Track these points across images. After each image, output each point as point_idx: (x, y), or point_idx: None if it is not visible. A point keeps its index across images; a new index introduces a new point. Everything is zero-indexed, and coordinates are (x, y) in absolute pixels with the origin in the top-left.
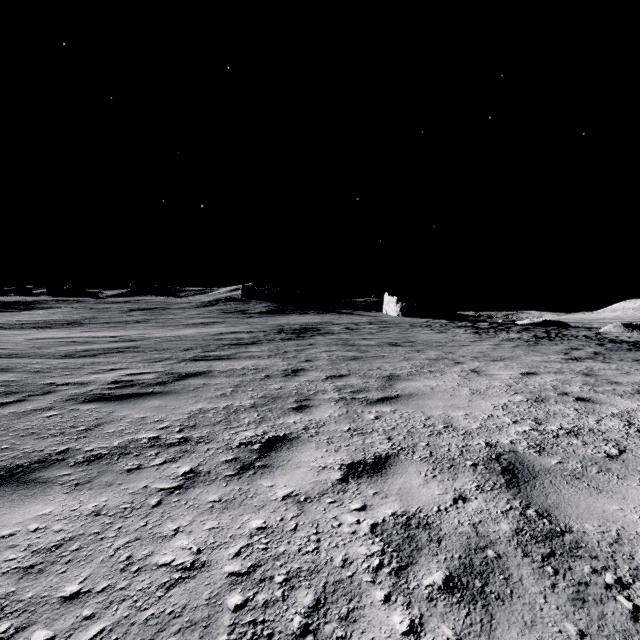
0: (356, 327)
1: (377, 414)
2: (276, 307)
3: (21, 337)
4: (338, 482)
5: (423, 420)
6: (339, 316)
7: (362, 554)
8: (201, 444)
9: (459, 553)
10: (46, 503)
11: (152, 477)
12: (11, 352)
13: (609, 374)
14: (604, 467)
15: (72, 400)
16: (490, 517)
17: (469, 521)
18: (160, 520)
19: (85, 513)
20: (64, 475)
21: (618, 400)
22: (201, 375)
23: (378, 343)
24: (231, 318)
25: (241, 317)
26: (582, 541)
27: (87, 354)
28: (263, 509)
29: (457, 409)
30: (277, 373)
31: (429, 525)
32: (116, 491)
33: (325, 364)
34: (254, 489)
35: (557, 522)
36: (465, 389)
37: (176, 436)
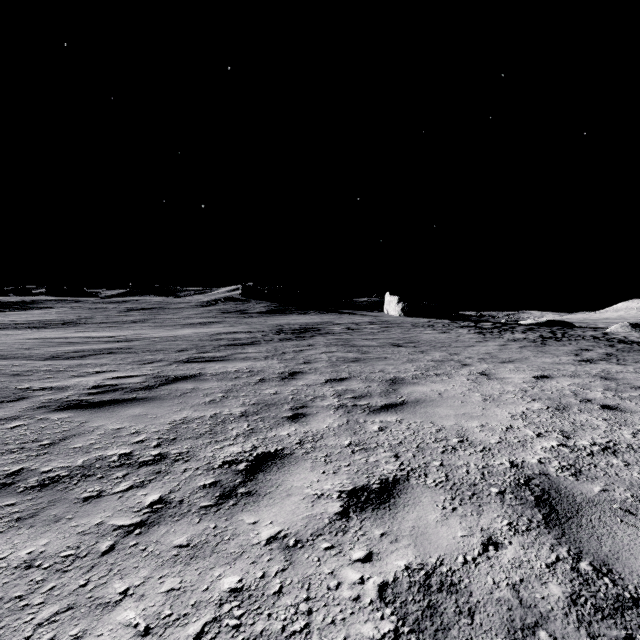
0: (357, 327)
1: (381, 424)
2: (276, 307)
3: (13, 337)
4: (337, 517)
5: (434, 432)
6: (340, 316)
7: (368, 637)
8: (178, 463)
9: (501, 636)
10: None
11: (111, 509)
12: None
13: (629, 377)
14: None
15: (44, 408)
16: (533, 573)
17: (507, 580)
18: (107, 576)
19: (14, 564)
20: (6, 505)
21: None
22: (191, 378)
23: (380, 344)
24: (230, 318)
25: (240, 317)
26: None
27: (76, 355)
28: (241, 559)
29: (471, 419)
30: (273, 376)
31: (455, 586)
32: (62, 529)
33: (324, 366)
34: (233, 527)
35: (623, 583)
36: (476, 395)
37: (151, 452)
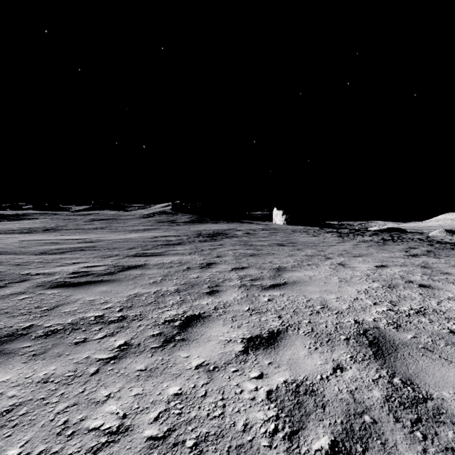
0: (253, 232)
1: (270, 297)
2: (196, 218)
3: (12, 239)
4: (240, 353)
5: (305, 302)
6: (241, 224)
7: (260, 419)
8: (135, 321)
9: (341, 418)
10: (6, 371)
11: (94, 349)
12: (2, 250)
13: (441, 266)
14: (450, 341)
15: (41, 286)
16: (364, 385)
17: (347, 388)
18: (96, 387)
19: (36, 380)
20: (25, 347)
21: (451, 286)
22: (139, 267)
23: (269, 244)
24: (164, 226)
25: (171, 225)
26: (442, 407)
27: (57, 252)
28: (180, 377)
29: (330, 293)
30: (195, 266)
31: (314, 392)
32: (64, 361)
33: (231, 259)
34: (173, 359)
35: (419, 390)
36: (335, 278)
37: (116, 315)
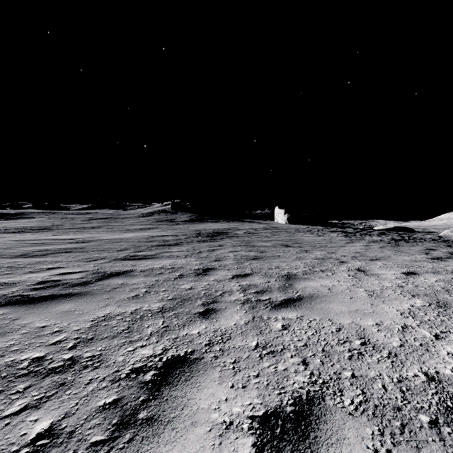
0: (255, 232)
1: (284, 322)
2: (196, 217)
3: None
4: None
5: (335, 332)
6: (242, 223)
7: None
8: (86, 370)
9: None
10: None
11: None
12: None
13: None
14: None
15: None
16: None
17: None
18: None
19: None
20: None
21: None
22: (123, 274)
23: (273, 244)
24: (162, 225)
25: (170, 224)
26: None
27: (39, 254)
28: None
29: (364, 316)
30: (190, 272)
31: None
32: None
33: (231, 263)
34: None
35: None
36: (361, 290)
37: (64, 356)
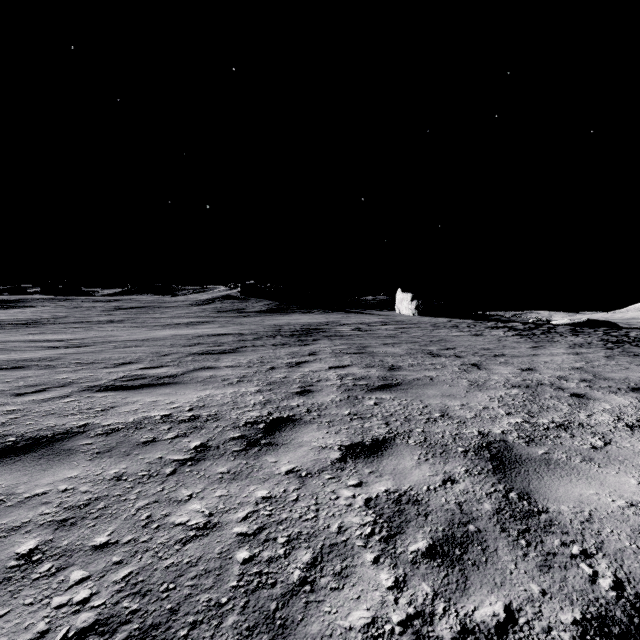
0: (368, 328)
1: None
2: (277, 305)
3: None
4: None
5: None
6: (347, 315)
7: None
8: None
9: None
10: None
11: None
12: None
13: None
14: None
15: None
16: None
17: None
18: None
19: None
20: None
21: None
22: (40, 448)
23: (407, 351)
24: (223, 317)
25: (235, 316)
26: None
27: None
28: None
29: None
30: (230, 436)
31: None
32: None
33: (336, 401)
34: None
35: None
36: None
37: None
